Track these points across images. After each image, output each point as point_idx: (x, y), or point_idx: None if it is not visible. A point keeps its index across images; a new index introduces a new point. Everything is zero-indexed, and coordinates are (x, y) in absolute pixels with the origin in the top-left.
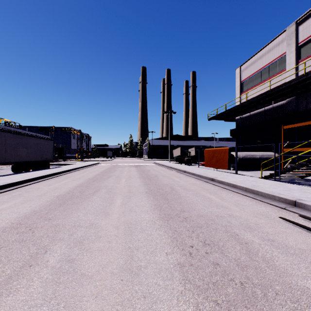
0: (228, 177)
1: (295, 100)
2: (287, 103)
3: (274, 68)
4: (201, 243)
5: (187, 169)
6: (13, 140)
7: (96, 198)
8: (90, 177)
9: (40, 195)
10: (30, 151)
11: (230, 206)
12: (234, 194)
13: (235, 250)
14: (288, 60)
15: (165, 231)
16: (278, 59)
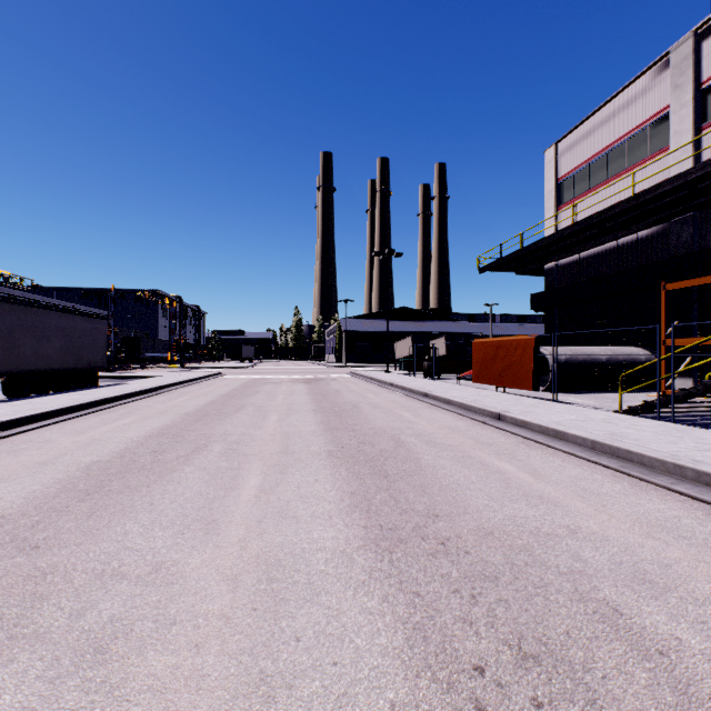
0: (536, 409)
1: (693, 222)
2: (673, 229)
3: (641, 146)
4: (510, 654)
5: (431, 389)
6: (1, 317)
7: (192, 473)
8: (190, 409)
9: (43, 463)
10: (48, 345)
11: (565, 499)
12: (565, 457)
13: (635, 692)
14: (677, 123)
15: (385, 597)
16: (650, 122)
